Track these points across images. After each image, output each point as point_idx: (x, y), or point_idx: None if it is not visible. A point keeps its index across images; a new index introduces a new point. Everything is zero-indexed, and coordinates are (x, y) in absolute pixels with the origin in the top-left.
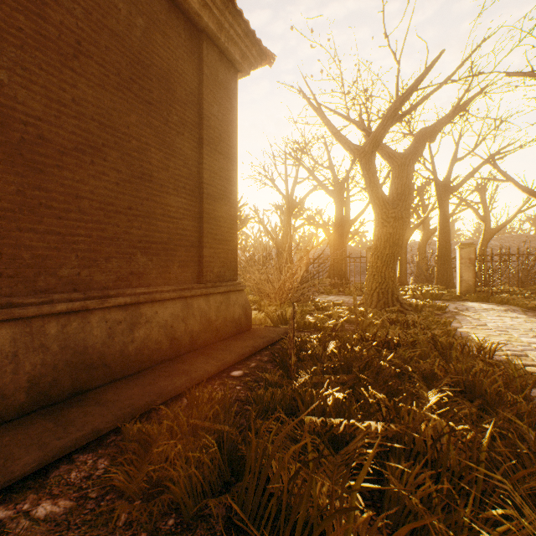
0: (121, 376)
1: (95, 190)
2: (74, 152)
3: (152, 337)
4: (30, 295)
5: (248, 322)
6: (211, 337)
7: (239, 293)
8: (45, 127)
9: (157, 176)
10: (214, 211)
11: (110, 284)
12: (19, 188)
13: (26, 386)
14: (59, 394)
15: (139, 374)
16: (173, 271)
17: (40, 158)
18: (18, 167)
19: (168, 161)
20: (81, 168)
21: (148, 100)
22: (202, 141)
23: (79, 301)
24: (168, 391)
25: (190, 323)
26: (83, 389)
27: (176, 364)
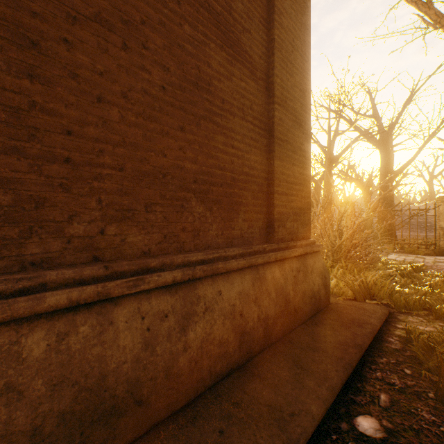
0: (165, 414)
1: (128, 93)
2: (93, 23)
3: (214, 337)
4: (11, 271)
5: (326, 294)
6: (288, 322)
7: (314, 256)
8: None
9: (218, 86)
10: (286, 143)
11: (153, 247)
12: None
13: None
14: None
15: (195, 407)
16: (237, 226)
17: (31, 20)
18: None
19: (231, 66)
20: (106, 53)
21: None
22: (272, 45)
23: (95, 281)
24: None
25: (264, 306)
26: None
27: (250, 382)
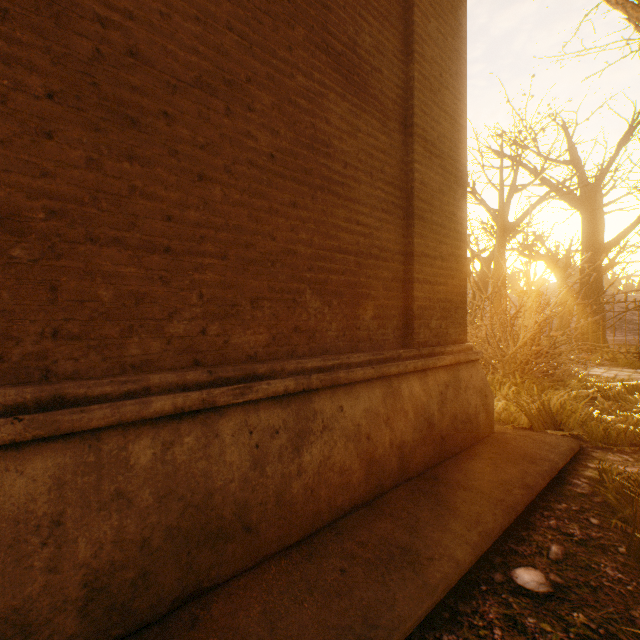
0: (276, 548)
1: (231, 167)
2: (194, 90)
3: (334, 462)
4: (112, 374)
5: (488, 420)
6: (432, 452)
7: (471, 366)
8: (141, 34)
9: (338, 146)
10: (431, 214)
11: (259, 350)
12: (91, 153)
13: (78, 596)
14: (151, 605)
15: (311, 544)
16: (364, 326)
17: (131, 96)
18: (88, 112)
19: (356, 119)
20: (207, 122)
21: (323, 1)
22: (410, 85)
23: (199, 387)
24: (384, 636)
25: (398, 428)
26: (202, 585)
27: (379, 521)
